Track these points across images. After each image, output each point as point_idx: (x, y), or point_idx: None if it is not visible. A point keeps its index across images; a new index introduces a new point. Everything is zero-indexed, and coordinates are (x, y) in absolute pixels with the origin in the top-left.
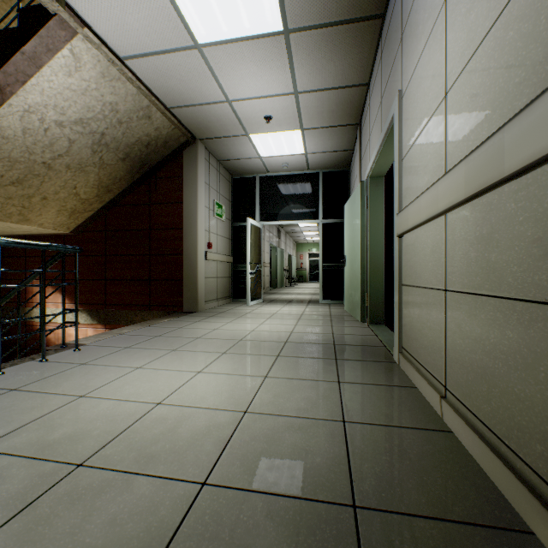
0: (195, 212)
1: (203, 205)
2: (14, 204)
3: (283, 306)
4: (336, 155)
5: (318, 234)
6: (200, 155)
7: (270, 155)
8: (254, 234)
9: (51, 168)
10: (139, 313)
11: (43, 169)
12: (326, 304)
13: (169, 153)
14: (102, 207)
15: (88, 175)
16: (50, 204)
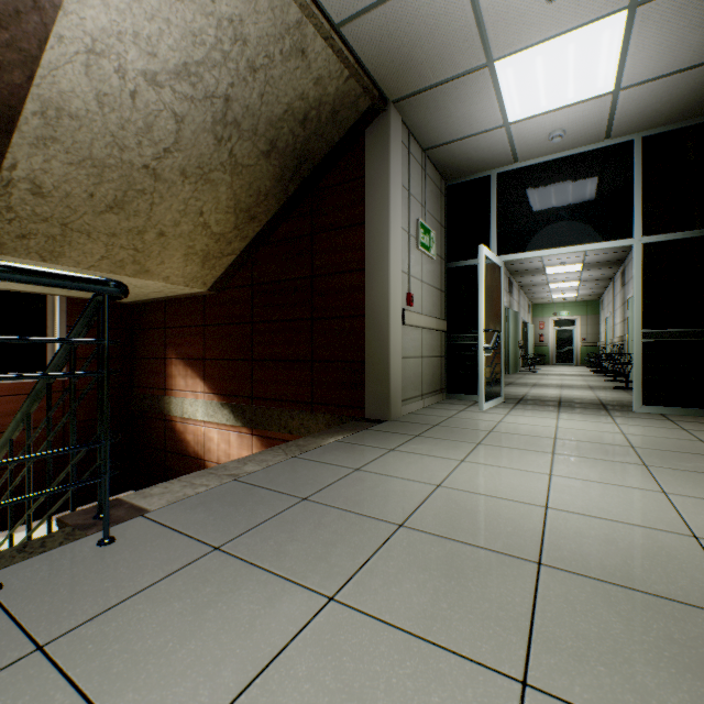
0: (385, 238)
1: (398, 224)
2: (121, 245)
3: (558, 417)
4: (698, 77)
5: (577, 285)
6: (394, 132)
7: (528, 114)
8: (490, 276)
9: (159, 177)
10: (295, 415)
11: (147, 179)
12: (655, 415)
13: (340, 137)
14: (245, 248)
15: (217, 190)
16: (171, 244)
